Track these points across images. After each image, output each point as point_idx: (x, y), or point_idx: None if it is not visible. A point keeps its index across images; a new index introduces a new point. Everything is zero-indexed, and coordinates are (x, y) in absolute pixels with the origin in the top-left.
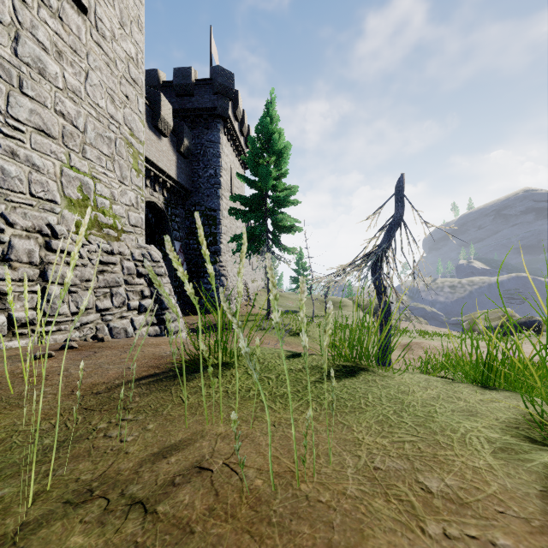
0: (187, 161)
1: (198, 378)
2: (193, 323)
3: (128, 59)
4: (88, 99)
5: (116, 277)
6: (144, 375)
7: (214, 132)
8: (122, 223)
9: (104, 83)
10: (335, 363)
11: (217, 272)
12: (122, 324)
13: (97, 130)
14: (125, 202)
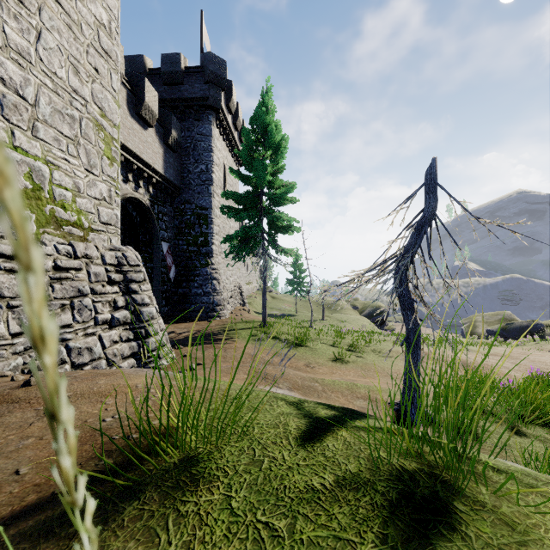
0: (175, 155)
1: (127, 523)
2: (181, 332)
3: (98, 25)
4: (41, 65)
5: (78, 286)
6: (26, 506)
7: (205, 124)
8: (90, 219)
9: (65, 49)
10: (390, 462)
11: (209, 275)
12: (87, 342)
13: (54, 105)
14: (94, 195)
